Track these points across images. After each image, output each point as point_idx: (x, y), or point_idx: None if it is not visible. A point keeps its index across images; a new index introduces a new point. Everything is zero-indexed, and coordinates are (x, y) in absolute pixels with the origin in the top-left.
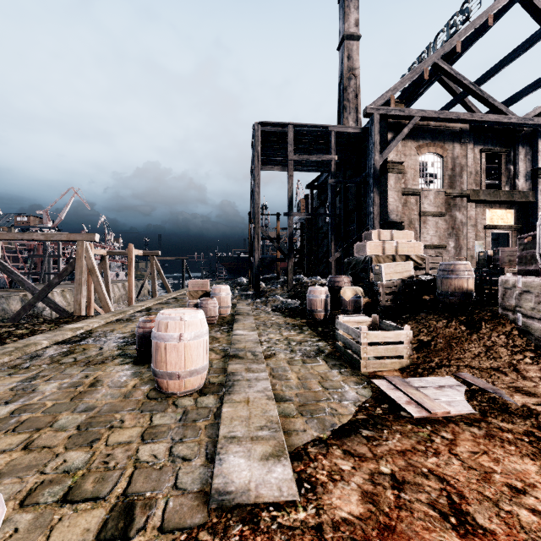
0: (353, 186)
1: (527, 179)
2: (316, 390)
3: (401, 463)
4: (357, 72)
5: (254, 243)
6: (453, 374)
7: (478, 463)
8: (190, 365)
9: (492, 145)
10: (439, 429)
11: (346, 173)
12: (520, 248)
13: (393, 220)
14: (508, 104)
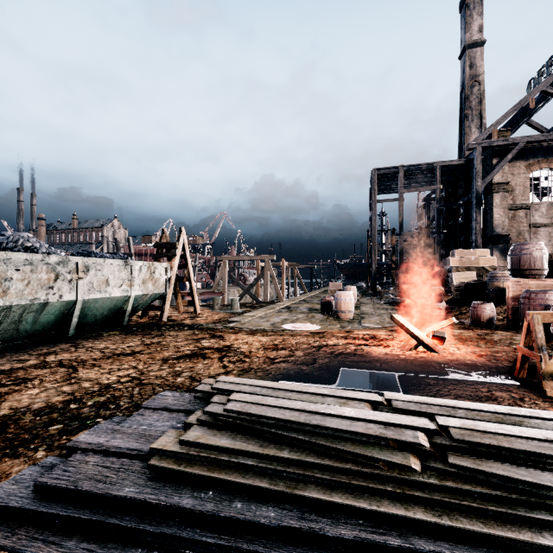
0: None
1: None
2: None
3: None
4: (481, 77)
5: (372, 256)
6: (459, 320)
7: None
8: (348, 309)
9: None
10: None
11: (457, 191)
12: None
13: (498, 233)
14: None
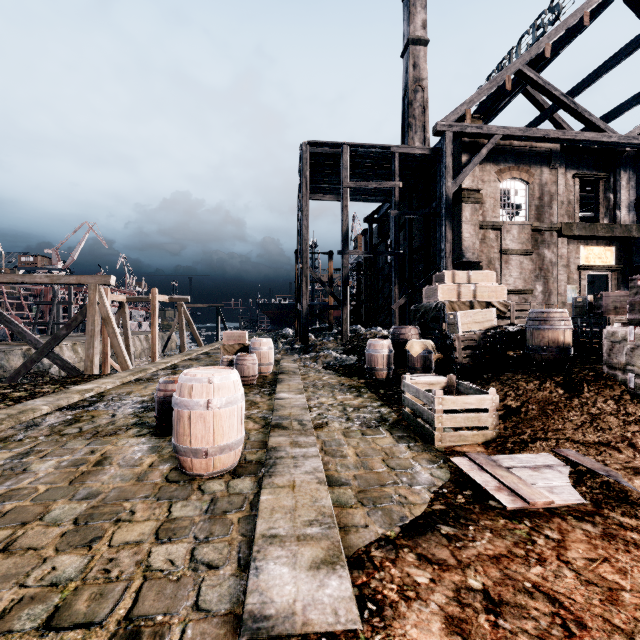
0: (420, 219)
1: (629, 210)
2: (380, 471)
3: (496, 574)
4: (425, 83)
5: (302, 286)
6: (552, 450)
7: (599, 576)
8: (221, 439)
9: (588, 169)
10: (541, 526)
11: (411, 204)
12: (632, 291)
13: (469, 259)
14: (606, 120)
